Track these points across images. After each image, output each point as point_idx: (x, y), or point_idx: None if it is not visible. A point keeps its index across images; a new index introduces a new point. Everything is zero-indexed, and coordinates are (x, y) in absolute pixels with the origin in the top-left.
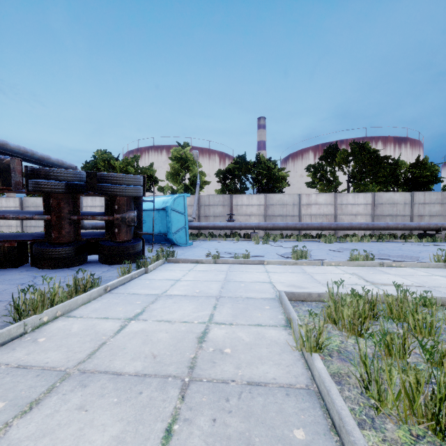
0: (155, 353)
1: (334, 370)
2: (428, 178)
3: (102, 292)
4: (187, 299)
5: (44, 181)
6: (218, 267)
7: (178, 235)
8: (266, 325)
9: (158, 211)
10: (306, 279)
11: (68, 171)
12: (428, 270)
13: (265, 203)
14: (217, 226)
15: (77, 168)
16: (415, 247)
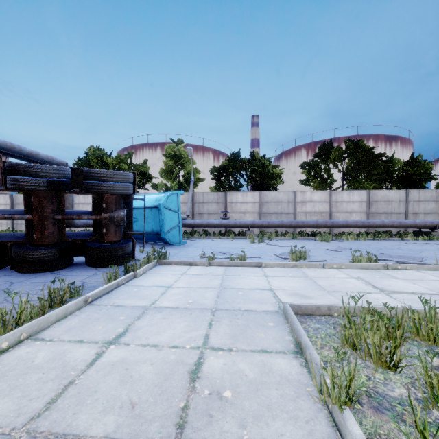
0: (134, 400)
1: (369, 428)
2: (421, 176)
3: (82, 304)
4: (178, 313)
5: (24, 178)
6: (213, 270)
7: (171, 234)
8: (272, 350)
9: (151, 209)
10: (309, 285)
11: (50, 166)
12: (436, 273)
13: (260, 201)
14: (212, 224)
15: (67, 165)
16: (413, 246)
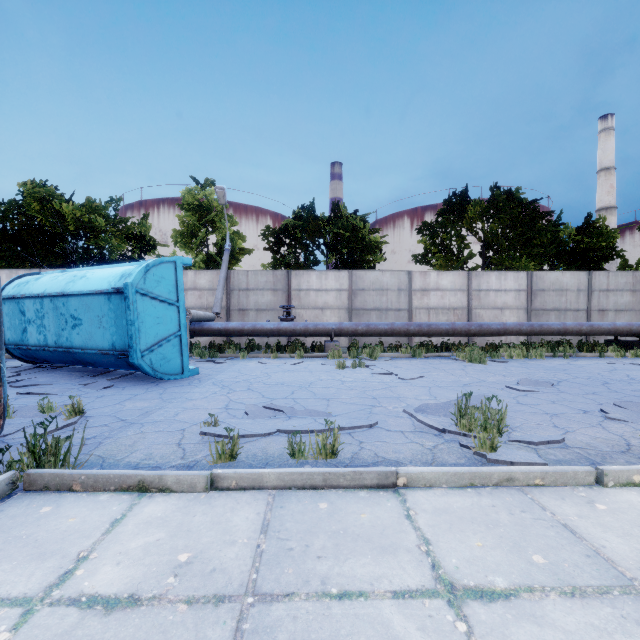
0: None
1: None
2: (601, 251)
3: None
4: None
5: None
6: (214, 529)
7: (157, 355)
8: None
9: (108, 297)
10: None
11: None
12: None
13: (351, 287)
14: (261, 330)
15: None
16: None
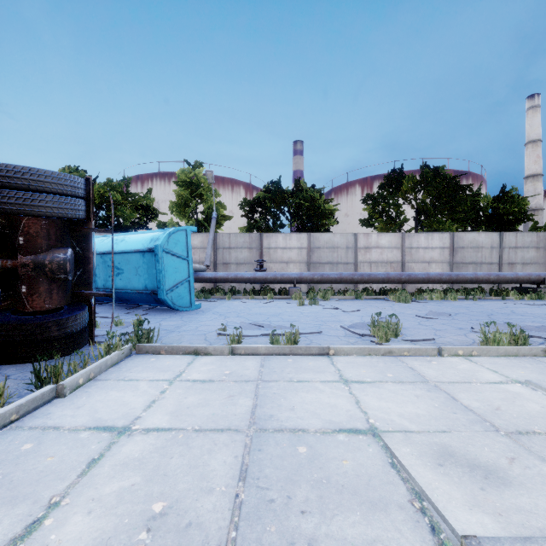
0: None
1: None
2: (514, 216)
3: None
4: None
5: None
6: (238, 365)
7: (175, 294)
8: None
9: (143, 254)
10: (449, 411)
11: None
12: None
13: (309, 246)
14: (241, 278)
15: None
16: (530, 309)
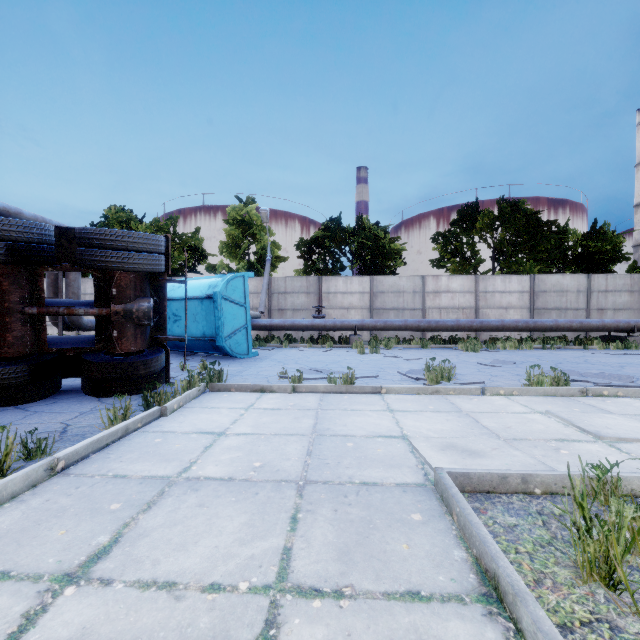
0: None
1: None
2: (608, 255)
3: (41, 475)
4: (231, 491)
5: None
6: (300, 400)
7: (233, 341)
8: (432, 594)
9: (201, 301)
10: (468, 428)
11: (12, 220)
12: None
13: (372, 290)
14: (298, 326)
15: None
16: (607, 358)
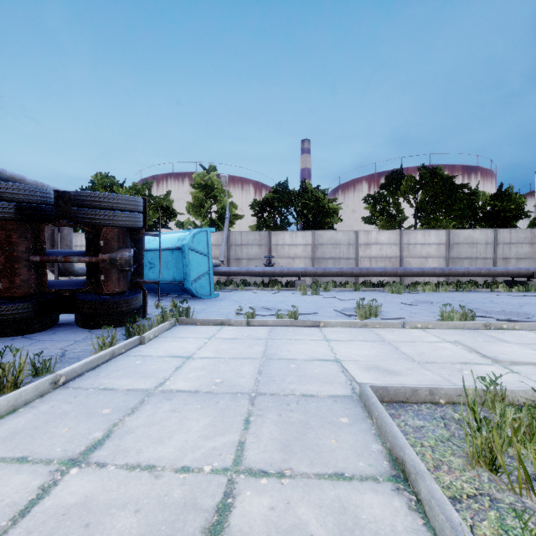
0: None
1: None
2: (512, 213)
3: (47, 388)
4: (197, 400)
5: None
6: (253, 331)
7: (198, 284)
8: (353, 475)
9: (172, 251)
10: (390, 354)
11: (20, 185)
12: None
13: (313, 243)
14: (252, 272)
15: None
16: (509, 299)
